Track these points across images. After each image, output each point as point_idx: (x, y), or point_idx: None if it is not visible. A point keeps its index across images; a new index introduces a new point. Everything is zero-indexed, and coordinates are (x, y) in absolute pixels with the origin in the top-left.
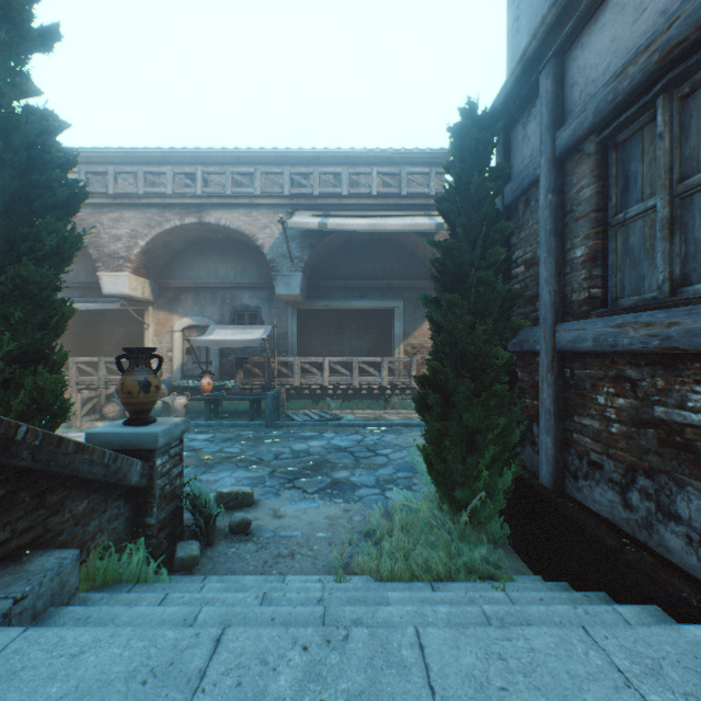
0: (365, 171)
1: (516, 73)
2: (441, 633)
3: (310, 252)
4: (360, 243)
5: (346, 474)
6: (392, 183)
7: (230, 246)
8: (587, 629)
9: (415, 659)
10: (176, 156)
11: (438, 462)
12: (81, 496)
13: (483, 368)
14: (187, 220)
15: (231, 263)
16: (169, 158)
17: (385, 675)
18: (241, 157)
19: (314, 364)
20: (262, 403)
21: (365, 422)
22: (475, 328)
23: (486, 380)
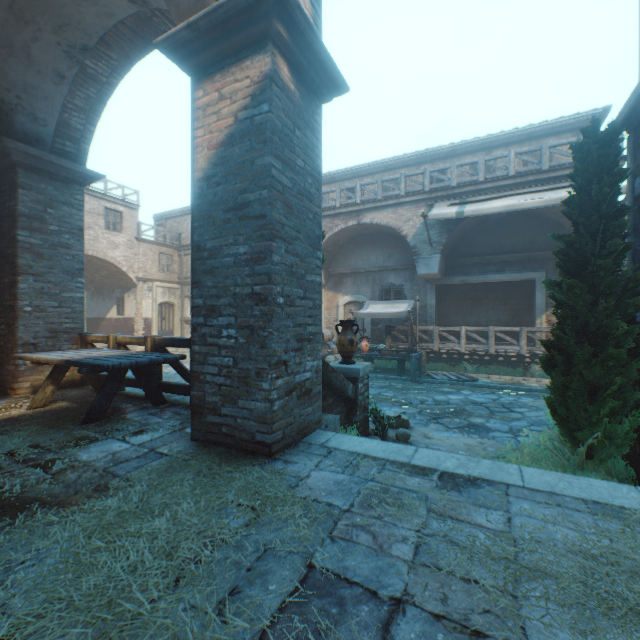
0: (501, 155)
1: (637, 92)
2: (534, 470)
3: (447, 236)
4: (497, 220)
5: (481, 421)
6: (531, 160)
7: (379, 238)
8: (637, 487)
9: (515, 472)
10: (340, 175)
11: (561, 409)
12: (330, 395)
13: (603, 336)
14: (349, 223)
15: (380, 251)
16: (335, 178)
17: (498, 472)
18: (387, 165)
19: (450, 332)
20: (405, 364)
21: (500, 385)
22: (596, 303)
23: (606, 346)
